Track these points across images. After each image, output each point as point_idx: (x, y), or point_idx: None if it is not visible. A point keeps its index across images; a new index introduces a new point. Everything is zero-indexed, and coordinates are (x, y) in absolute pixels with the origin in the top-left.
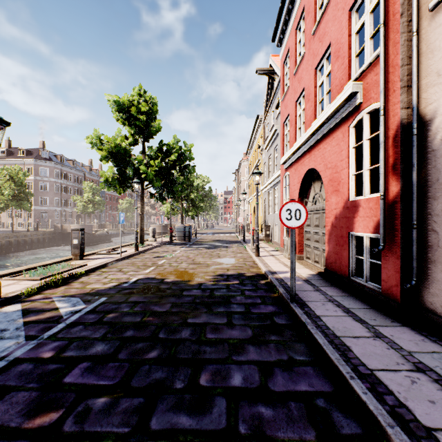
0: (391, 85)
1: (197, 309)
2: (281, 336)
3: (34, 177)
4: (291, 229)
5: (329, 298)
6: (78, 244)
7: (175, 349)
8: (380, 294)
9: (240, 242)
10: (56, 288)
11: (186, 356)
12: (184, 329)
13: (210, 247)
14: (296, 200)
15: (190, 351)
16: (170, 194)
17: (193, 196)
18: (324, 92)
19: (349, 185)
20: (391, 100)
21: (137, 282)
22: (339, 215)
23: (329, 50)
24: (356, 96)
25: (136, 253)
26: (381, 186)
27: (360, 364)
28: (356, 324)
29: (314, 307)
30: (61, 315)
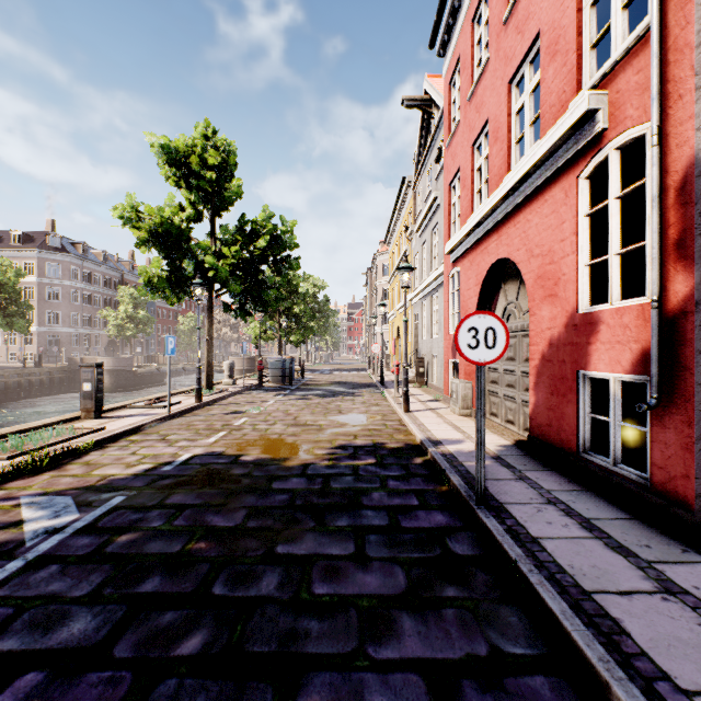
0: (672, 86)
1: (297, 522)
2: (466, 588)
3: (36, 278)
4: (478, 366)
5: (546, 495)
6: (92, 392)
7: (243, 626)
8: (647, 490)
9: (376, 385)
10: (34, 476)
11: (266, 649)
12: (266, 572)
13: (325, 395)
14: None
15: (275, 632)
16: (259, 305)
17: (297, 310)
18: (526, 122)
19: (579, 284)
20: (672, 116)
21: (189, 462)
22: (557, 339)
23: (535, 46)
24: (594, 117)
25: (197, 406)
26: (654, 283)
27: (656, 674)
28: (614, 558)
29: (523, 517)
30: (22, 538)
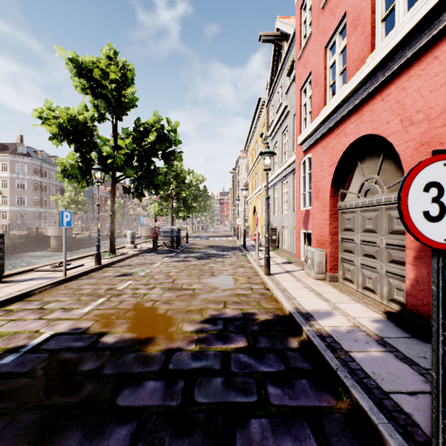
0: None
1: None
2: None
3: (9, 174)
4: (439, 251)
5: None
6: None
7: None
8: None
9: (239, 248)
10: None
11: None
12: None
13: (201, 257)
14: (327, 192)
15: None
16: (151, 188)
17: (184, 194)
18: None
19: None
20: None
21: (41, 346)
22: None
23: None
24: None
25: (96, 269)
26: None
27: None
28: None
29: None
30: None
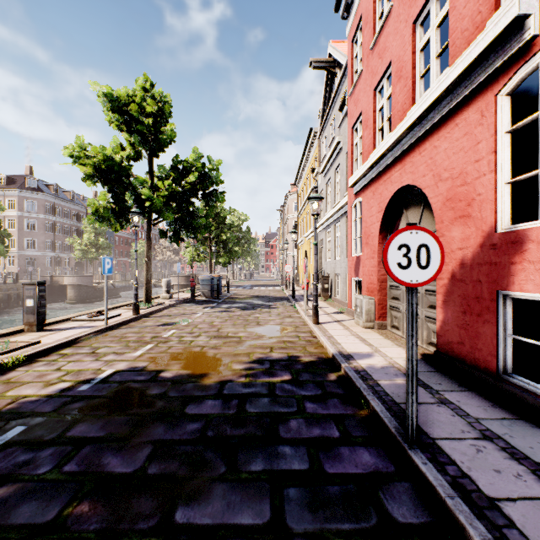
0: None
1: (205, 466)
2: None
3: (17, 212)
4: (409, 288)
5: (477, 426)
6: (34, 307)
7: None
8: None
9: (288, 298)
10: None
11: None
12: None
13: (246, 307)
14: (375, 238)
15: None
16: (190, 232)
17: (224, 237)
18: (431, 55)
19: (498, 203)
20: None
21: (109, 379)
22: (471, 259)
23: None
24: (522, 25)
25: (134, 318)
26: None
27: None
28: None
29: (465, 462)
30: None
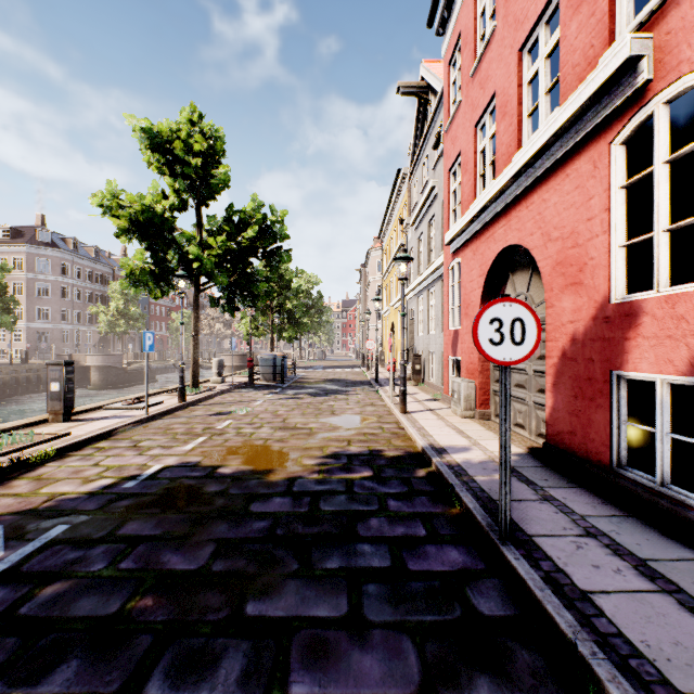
0: None
1: (276, 563)
2: (505, 680)
3: (26, 273)
4: (502, 367)
5: (581, 523)
6: (60, 392)
7: None
8: None
9: (370, 382)
10: None
11: None
12: (227, 651)
13: (317, 393)
14: (476, 308)
15: None
16: (248, 300)
17: (290, 305)
18: (540, 90)
19: (611, 270)
20: None
21: (157, 475)
22: (583, 334)
23: (553, 3)
24: (635, 67)
25: (180, 407)
26: None
27: None
28: None
29: (561, 558)
30: None
